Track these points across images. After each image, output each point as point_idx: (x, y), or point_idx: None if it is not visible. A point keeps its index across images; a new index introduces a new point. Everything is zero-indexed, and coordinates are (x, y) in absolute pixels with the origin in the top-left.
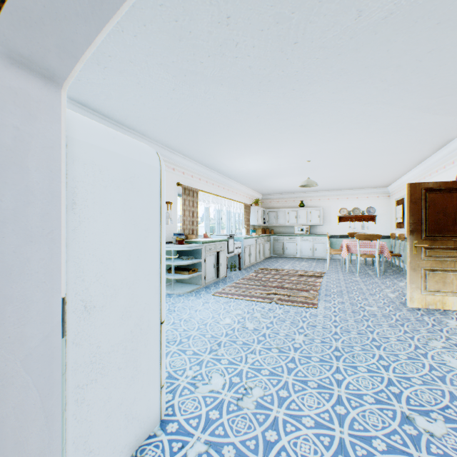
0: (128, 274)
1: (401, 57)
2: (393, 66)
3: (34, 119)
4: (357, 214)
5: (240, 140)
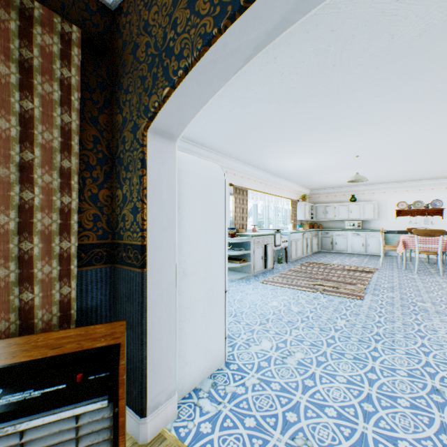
0: (206, 254)
1: (444, 60)
2: (436, 68)
3: (165, 163)
4: (419, 208)
5: (286, 143)
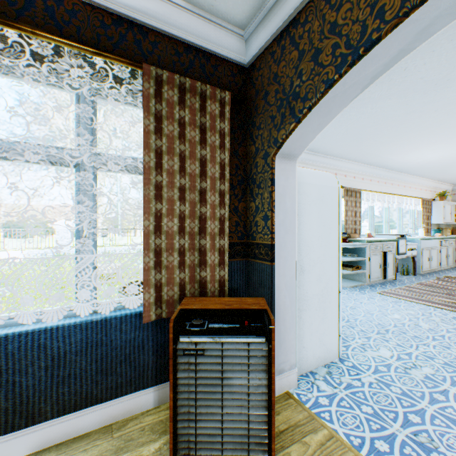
0: (320, 255)
1: None
2: None
3: (287, 179)
4: None
5: (412, 135)
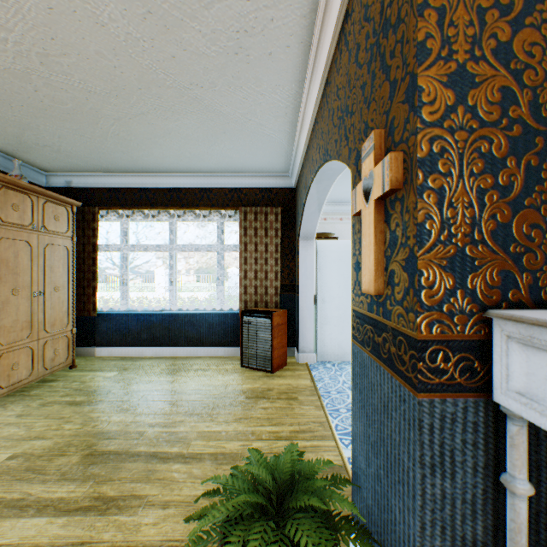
0: (339, 293)
1: None
2: None
3: (308, 251)
4: None
5: None
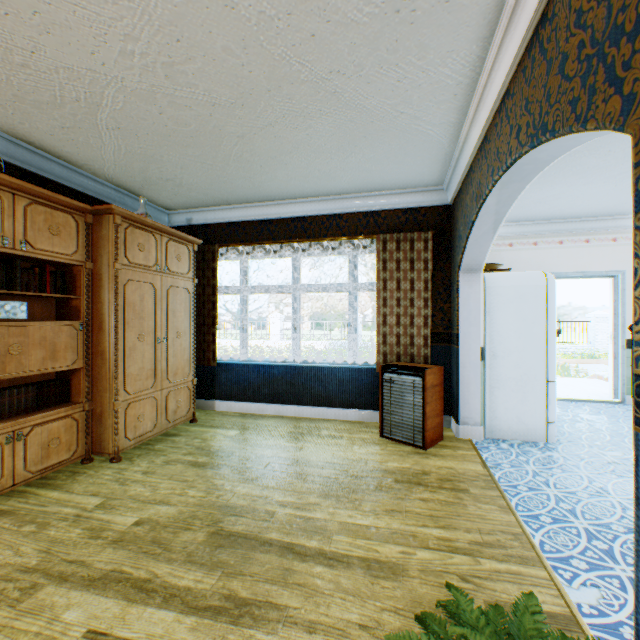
0: (518, 346)
1: None
2: None
3: (471, 287)
4: None
5: None
